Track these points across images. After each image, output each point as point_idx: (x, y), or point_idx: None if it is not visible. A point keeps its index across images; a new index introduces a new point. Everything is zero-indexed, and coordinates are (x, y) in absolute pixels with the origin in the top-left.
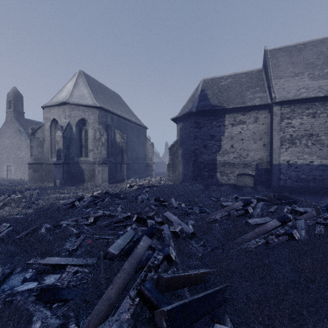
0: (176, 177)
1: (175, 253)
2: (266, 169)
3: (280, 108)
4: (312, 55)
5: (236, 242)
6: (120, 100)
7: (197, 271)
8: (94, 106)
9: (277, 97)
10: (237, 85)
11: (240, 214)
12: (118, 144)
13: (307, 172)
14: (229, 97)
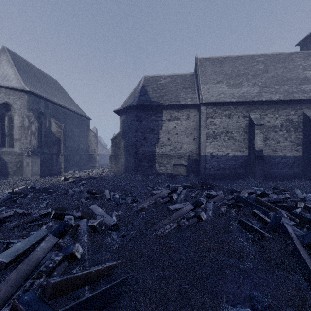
0: (118, 168)
1: (85, 249)
2: (195, 160)
3: (206, 109)
4: (229, 68)
5: (154, 228)
6: (59, 86)
7: (100, 267)
8: (22, 89)
9: (203, 98)
10: (173, 85)
11: (165, 201)
12: (54, 134)
13: (225, 162)
14: (167, 95)
